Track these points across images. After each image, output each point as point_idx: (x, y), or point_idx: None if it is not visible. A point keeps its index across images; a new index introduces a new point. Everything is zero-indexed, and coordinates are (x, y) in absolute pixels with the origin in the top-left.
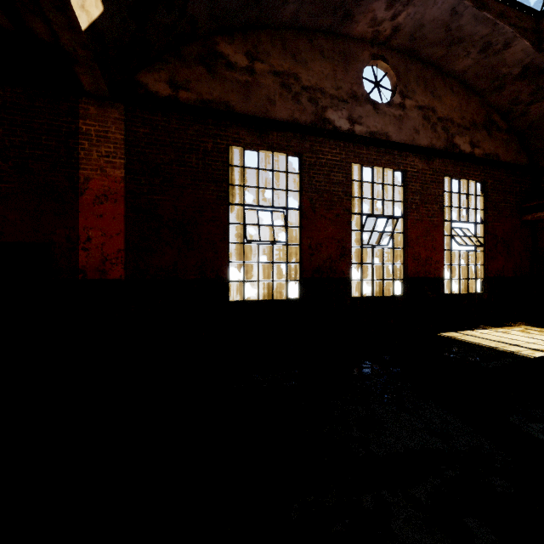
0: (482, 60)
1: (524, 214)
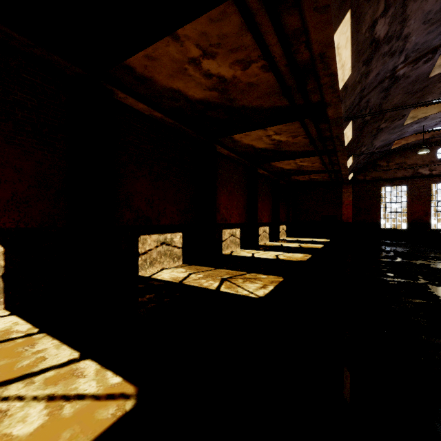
0: None
1: None
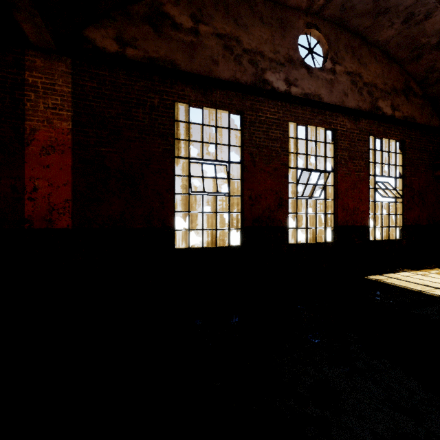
0: (404, 31)
1: (436, 170)
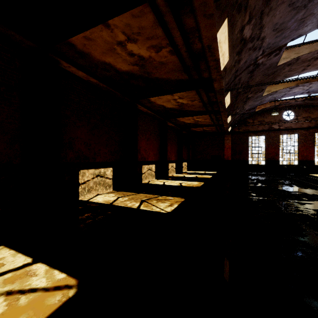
0: None
1: None
